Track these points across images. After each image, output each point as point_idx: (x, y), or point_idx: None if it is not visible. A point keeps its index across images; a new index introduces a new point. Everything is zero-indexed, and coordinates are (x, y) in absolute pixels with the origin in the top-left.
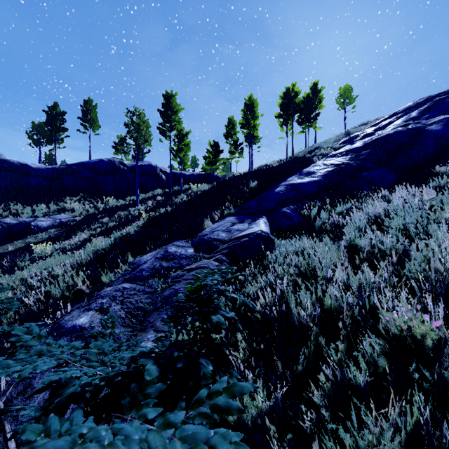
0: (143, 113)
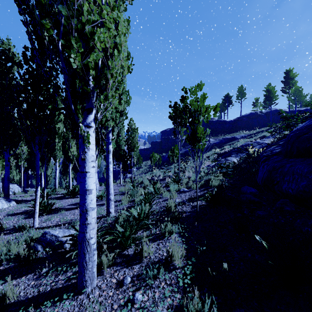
0: (274, 89)
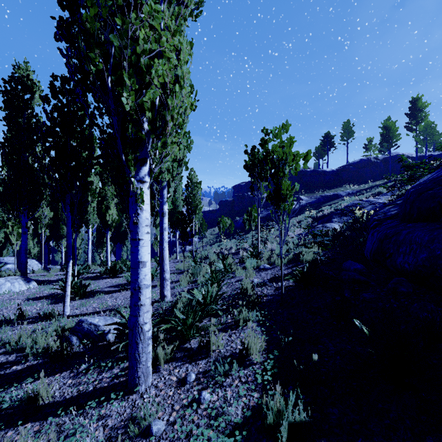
0: (394, 125)
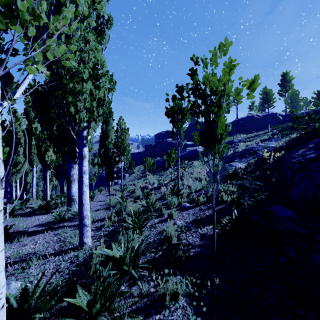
0: (271, 91)
